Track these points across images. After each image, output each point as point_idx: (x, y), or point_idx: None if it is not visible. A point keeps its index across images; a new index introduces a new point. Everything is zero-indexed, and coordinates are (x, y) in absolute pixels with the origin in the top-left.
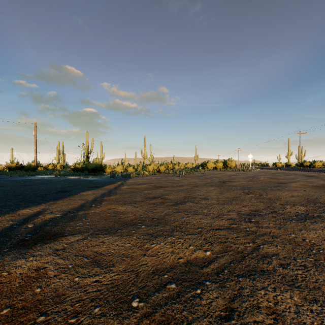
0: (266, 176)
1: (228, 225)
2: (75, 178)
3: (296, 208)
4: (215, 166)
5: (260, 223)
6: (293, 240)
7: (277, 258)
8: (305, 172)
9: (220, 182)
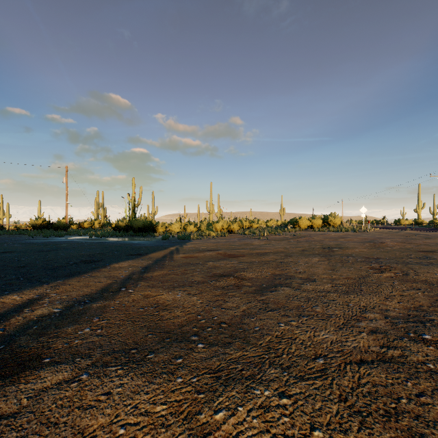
0: (394, 239)
1: (379, 350)
2: (114, 240)
3: None
4: (311, 225)
5: None
6: None
7: None
8: None
9: (324, 249)
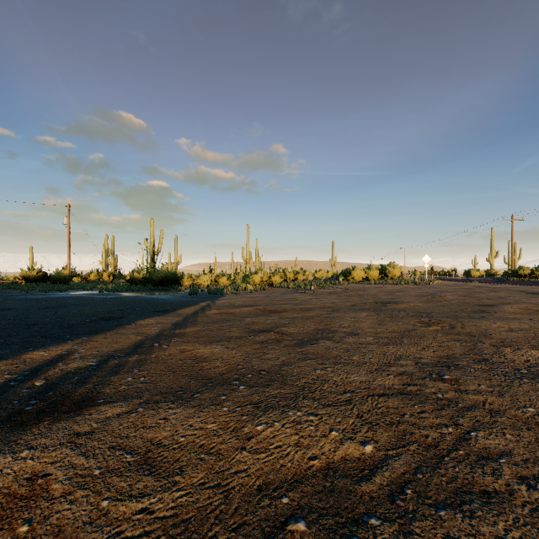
0: (456, 293)
1: (400, 387)
2: (131, 296)
3: (523, 354)
4: (366, 276)
5: (461, 384)
6: (534, 422)
7: (509, 461)
8: (525, 287)
9: (376, 303)
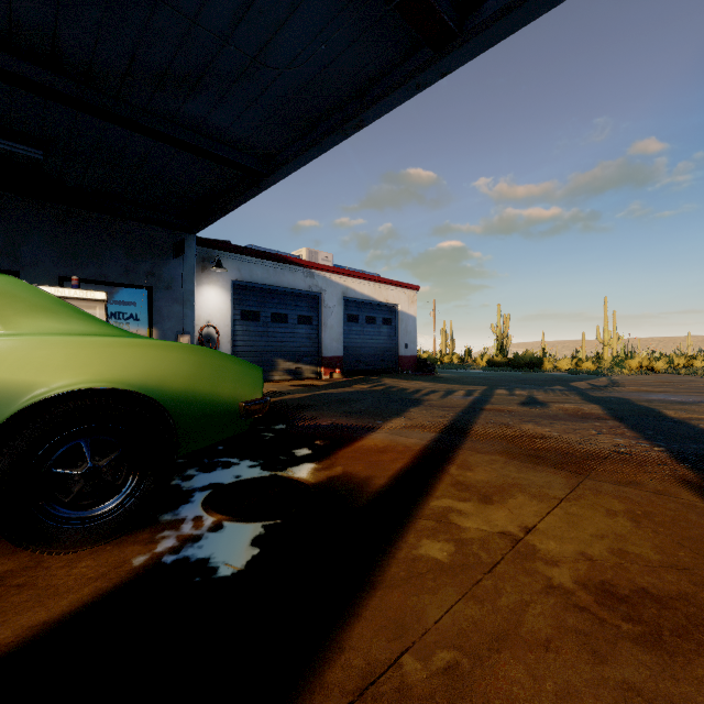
0: None
1: None
2: None
3: None
4: None
5: None
6: None
7: None
8: None
9: None
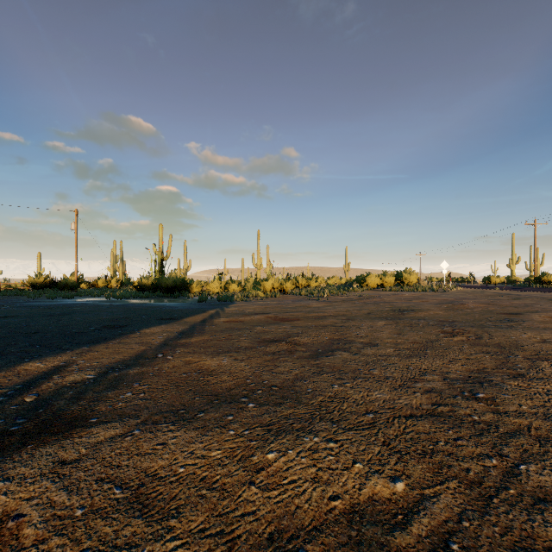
0: (477, 300)
1: (430, 407)
2: (139, 303)
3: None
4: (381, 283)
5: (499, 404)
6: None
7: None
8: (550, 294)
9: (393, 311)
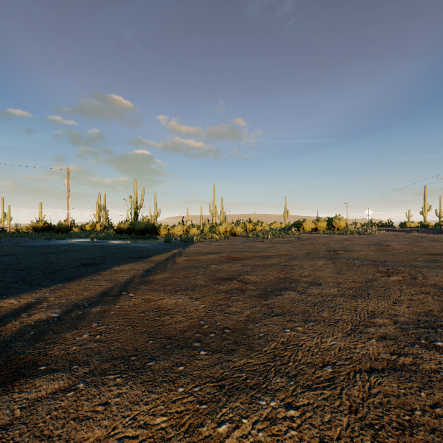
0: (400, 242)
1: (389, 358)
2: (116, 243)
3: None
4: (315, 227)
5: None
6: None
7: None
8: None
9: (329, 252)
